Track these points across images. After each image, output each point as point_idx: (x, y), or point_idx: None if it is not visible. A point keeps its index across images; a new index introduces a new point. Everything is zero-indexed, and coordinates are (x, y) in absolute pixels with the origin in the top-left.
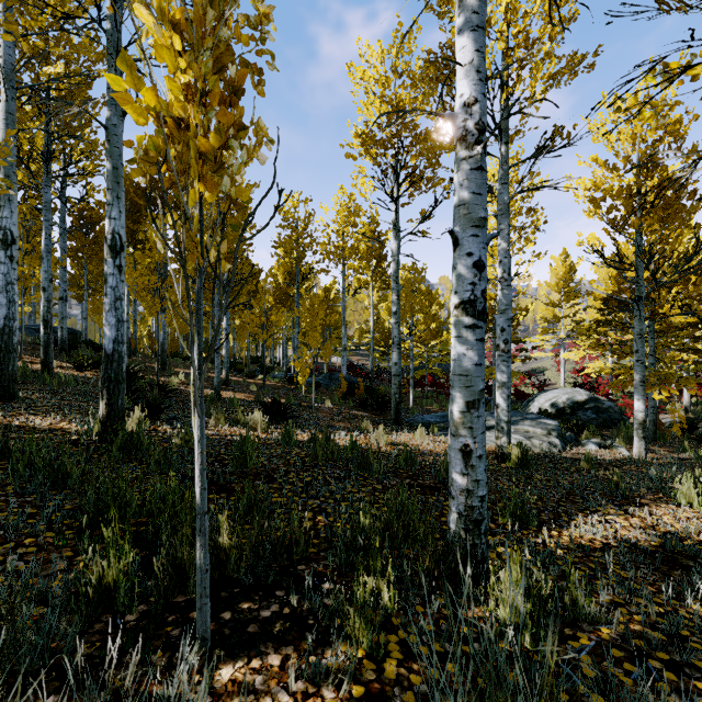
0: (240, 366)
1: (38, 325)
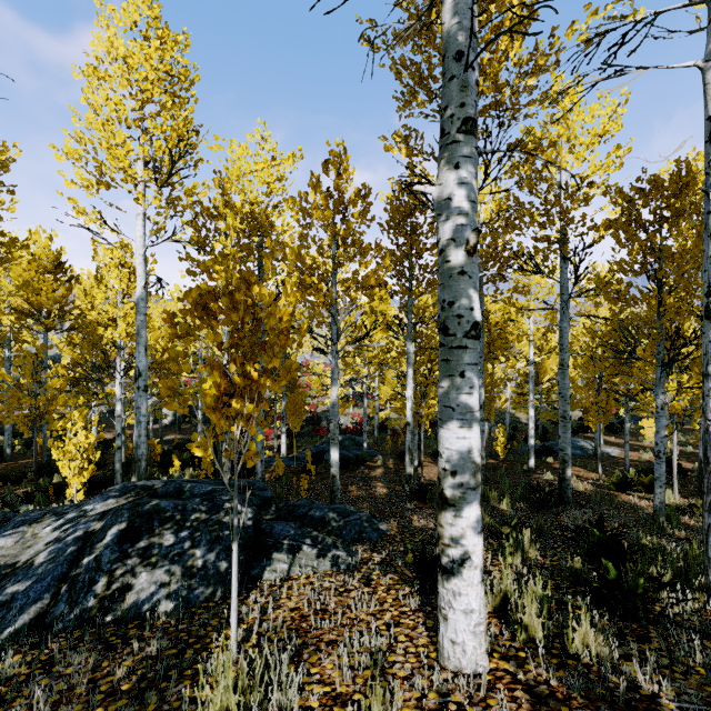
0: (360, 457)
1: (201, 503)
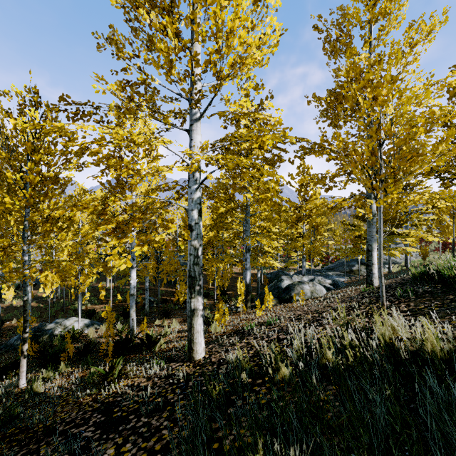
0: None
1: None
